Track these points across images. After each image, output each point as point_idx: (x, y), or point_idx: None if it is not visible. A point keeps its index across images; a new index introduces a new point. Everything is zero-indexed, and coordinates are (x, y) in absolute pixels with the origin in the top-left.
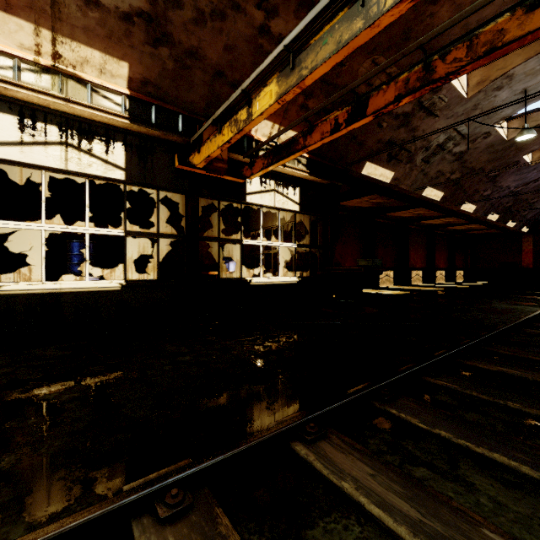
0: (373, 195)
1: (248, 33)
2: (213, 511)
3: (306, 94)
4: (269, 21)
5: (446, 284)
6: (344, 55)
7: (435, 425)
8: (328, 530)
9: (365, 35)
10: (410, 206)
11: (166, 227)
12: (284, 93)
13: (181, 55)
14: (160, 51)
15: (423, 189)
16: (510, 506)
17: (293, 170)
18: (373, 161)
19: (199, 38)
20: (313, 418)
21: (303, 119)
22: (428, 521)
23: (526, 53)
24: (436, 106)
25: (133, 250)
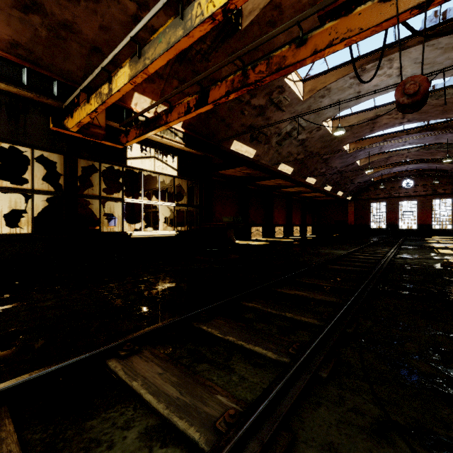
0: (243, 167)
1: (122, 19)
2: (2, 422)
3: (180, 80)
4: (142, 12)
5: (299, 237)
6: (174, 54)
7: (228, 334)
8: (106, 418)
9: (185, 42)
10: (272, 177)
11: (53, 184)
12: (134, 76)
13: (55, 25)
14: (31, 17)
15: (279, 165)
16: (249, 379)
17: (170, 142)
18: (239, 140)
19: (73, 13)
20: (132, 339)
21: (164, 100)
22: (183, 397)
23: (337, 75)
24: (283, 103)
25: (15, 205)
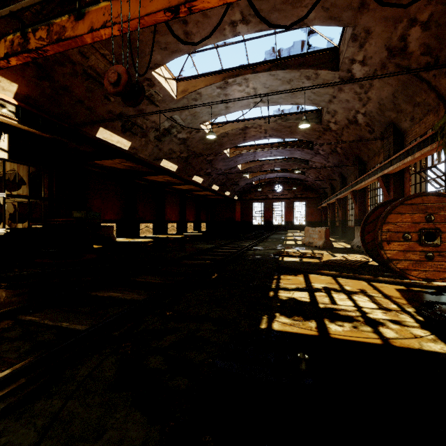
0: (122, 159)
1: None
2: None
3: None
4: None
5: (192, 233)
6: None
7: None
8: None
9: None
10: (158, 173)
11: None
12: None
13: None
14: None
15: (161, 160)
16: None
17: None
18: (107, 128)
19: None
20: None
21: None
22: None
23: (205, 82)
24: (155, 98)
25: None
